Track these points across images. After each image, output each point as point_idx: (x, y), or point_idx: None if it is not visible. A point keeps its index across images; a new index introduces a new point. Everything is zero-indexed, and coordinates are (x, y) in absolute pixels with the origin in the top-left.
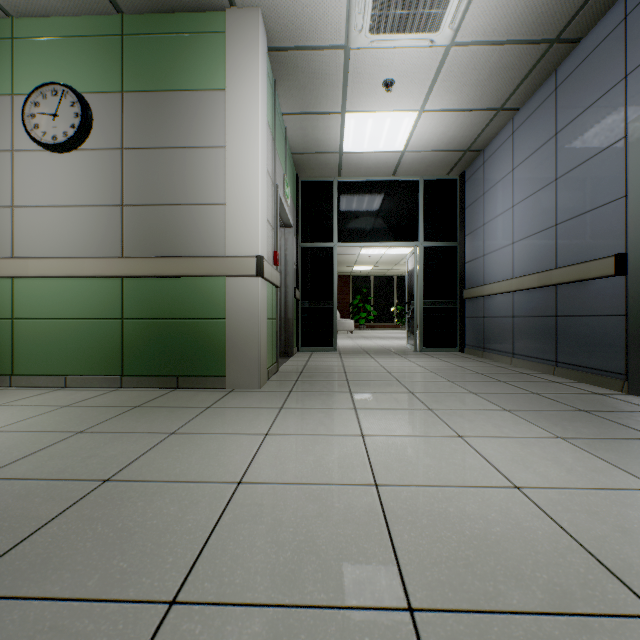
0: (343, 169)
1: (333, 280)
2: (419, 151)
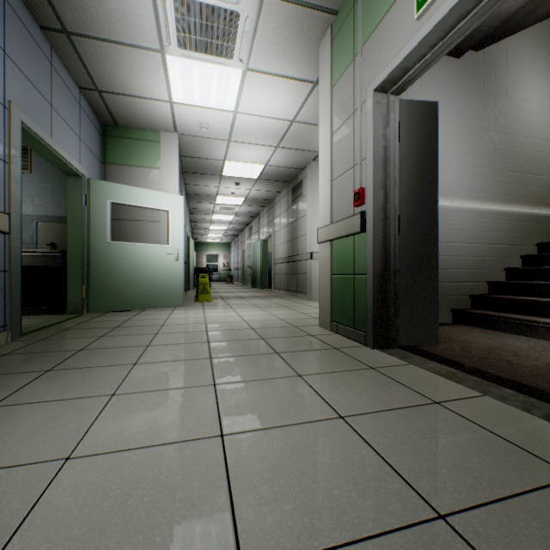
0: None
1: None
2: None
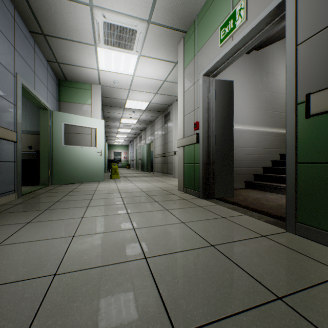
0: None
1: None
2: None
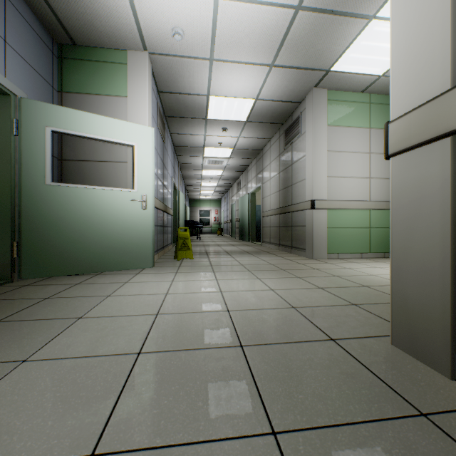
0: None
1: None
2: None
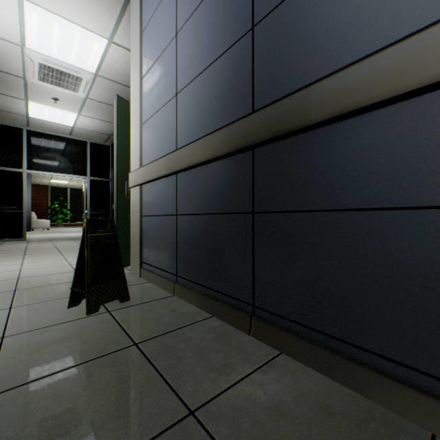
0: (31, 124)
1: (23, 194)
2: (84, 129)
